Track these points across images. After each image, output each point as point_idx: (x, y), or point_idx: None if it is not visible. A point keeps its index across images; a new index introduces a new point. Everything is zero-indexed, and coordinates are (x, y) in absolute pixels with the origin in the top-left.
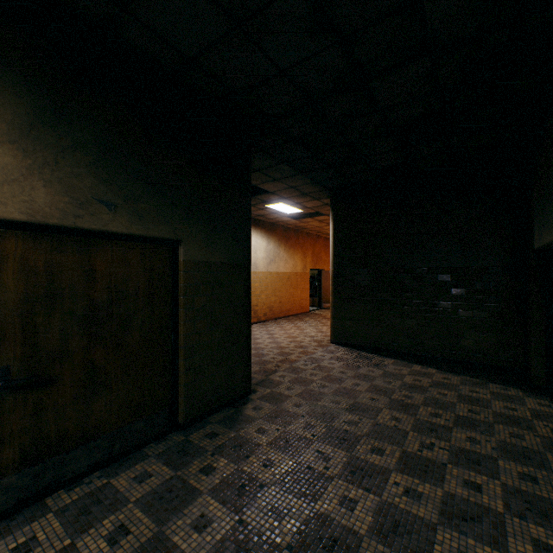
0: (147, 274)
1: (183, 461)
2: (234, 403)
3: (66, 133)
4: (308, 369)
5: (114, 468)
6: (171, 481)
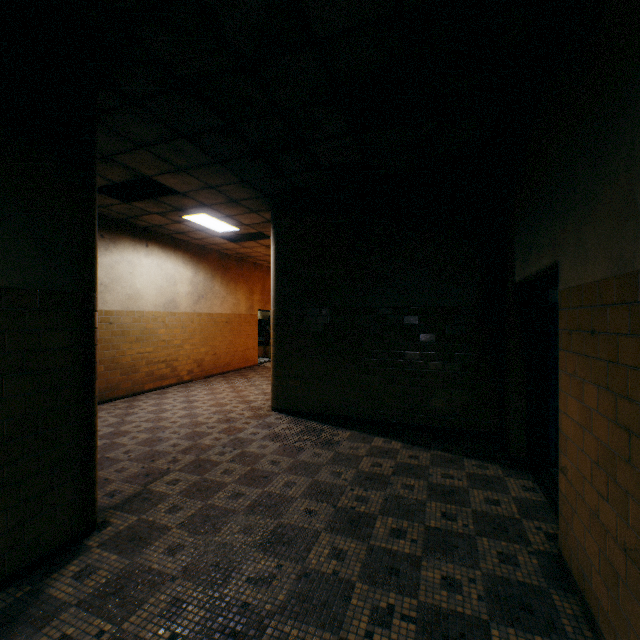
0: None
1: None
2: (40, 566)
3: None
4: (224, 461)
5: None
6: None
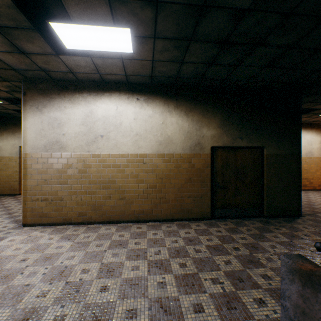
0: (251, 159)
1: (266, 224)
2: (290, 217)
3: (230, 120)
4: None
5: (242, 219)
6: (262, 227)
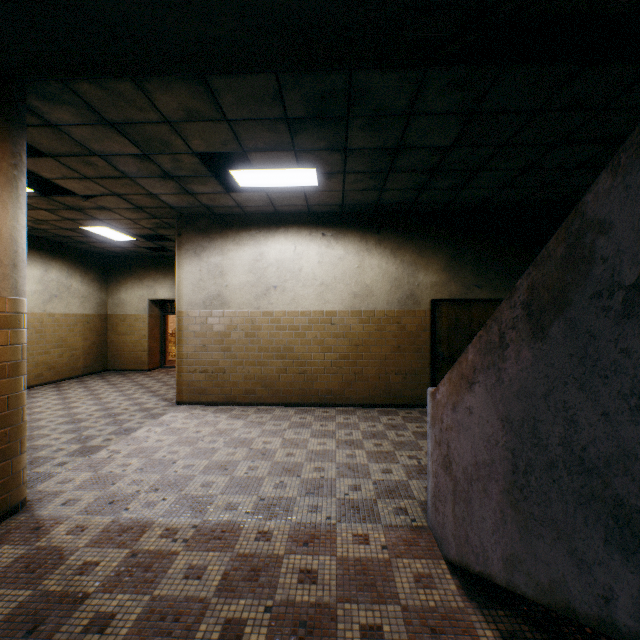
0: None
1: None
2: None
3: (461, 260)
4: None
5: None
6: None
